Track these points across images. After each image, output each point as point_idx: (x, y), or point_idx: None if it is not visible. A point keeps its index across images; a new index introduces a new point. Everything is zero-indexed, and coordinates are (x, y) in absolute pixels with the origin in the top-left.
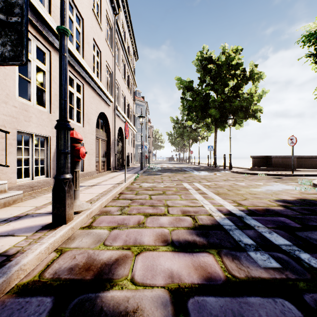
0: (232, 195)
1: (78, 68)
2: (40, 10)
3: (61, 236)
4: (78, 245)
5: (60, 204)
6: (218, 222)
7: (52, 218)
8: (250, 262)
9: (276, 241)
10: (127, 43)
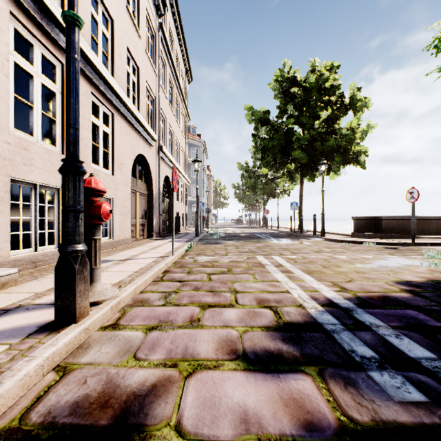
0: (329, 274)
1: (105, 90)
2: (47, 1)
3: (66, 343)
4: (93, 359)
5: (67, 291)
6: (314, 318)
7: (55, 314)
8: (374, 391)
9: (410, 351)
10: (176, 58)
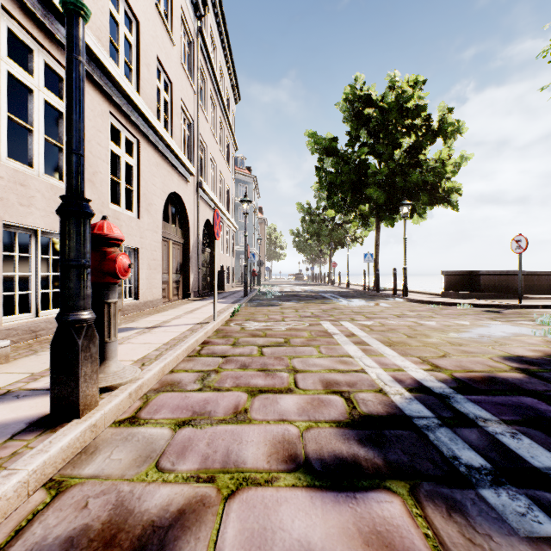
0: (416, 346)
1: (128, 110)
2: None
3: (62, 448)
4: (100, 470)
5: (67, 375)
6: (400, 409)
7: (51, 406)
8: (490, 520)
9: (533, 458)
10: (220, 72)
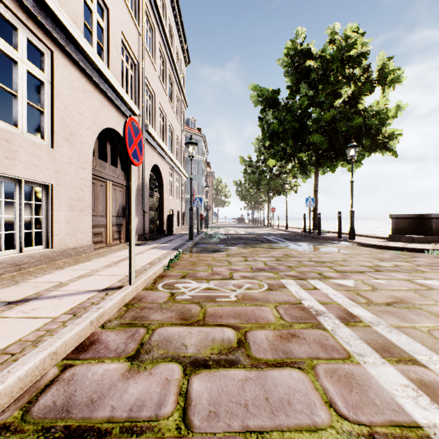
0: None
1: (27, 0)
2: None
3: None
4: None
5: None
6: None
7: None
8: None
9: None
10: (169, 30)
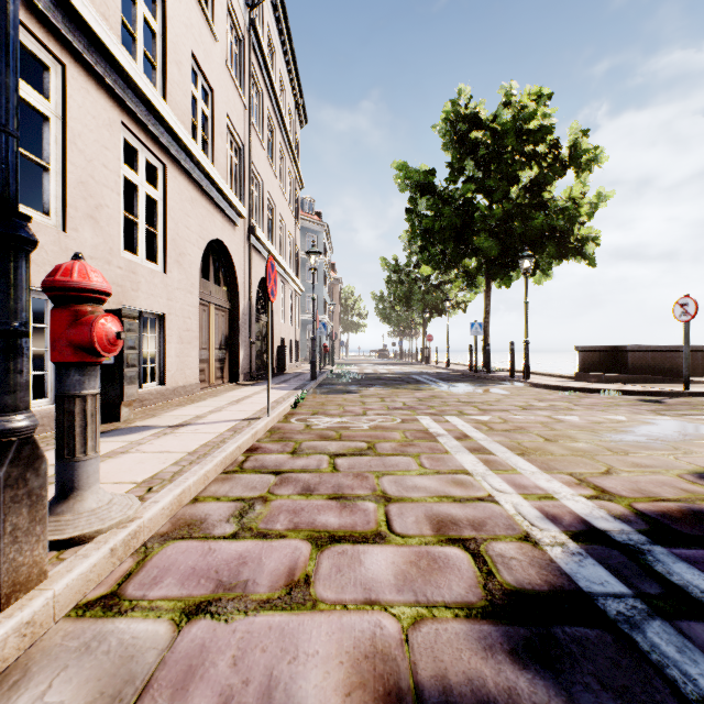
0: (562, 456)
1: (149, 121)
2: None
3: None
4: None
5: None
6: (569, 577)
7: None
8: None
9: None
10: (280, 84)
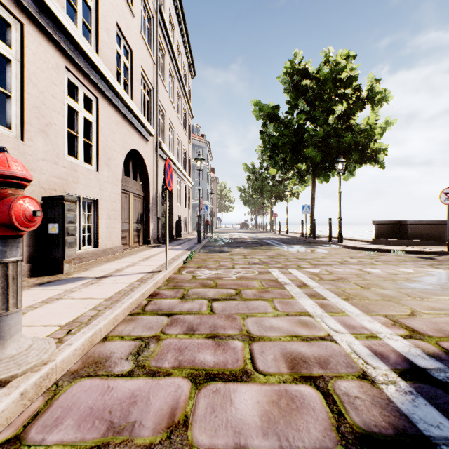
0: (376, 300)
1: (85, 67)
2: None
3: None
4: None
5: None
6: (408, 418)
7: None
8: None
9: None
10: (177, 49)
